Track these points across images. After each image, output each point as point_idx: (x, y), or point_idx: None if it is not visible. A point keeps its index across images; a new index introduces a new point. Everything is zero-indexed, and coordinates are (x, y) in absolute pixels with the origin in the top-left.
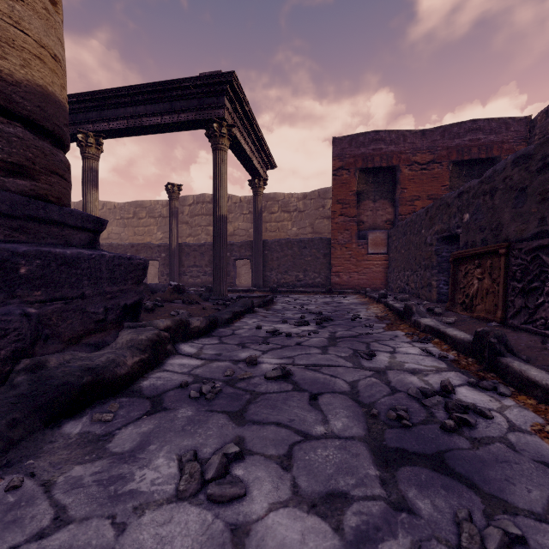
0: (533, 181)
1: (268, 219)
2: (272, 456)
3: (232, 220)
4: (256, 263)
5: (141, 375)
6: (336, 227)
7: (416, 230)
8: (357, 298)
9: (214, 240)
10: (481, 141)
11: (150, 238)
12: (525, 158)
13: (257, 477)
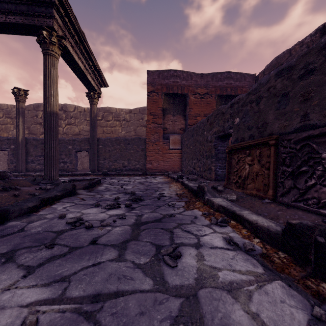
0: (295, 86)
1: (105, 124)
2: None
3: (77, 124)
4: (91, 154)
5: None
6: (149, 131)
7: (200, 132)
8: (163, 178)
9: (45, 132)
10: (232, 84)
11: (7, 133)
12: (287, 69)
13: None
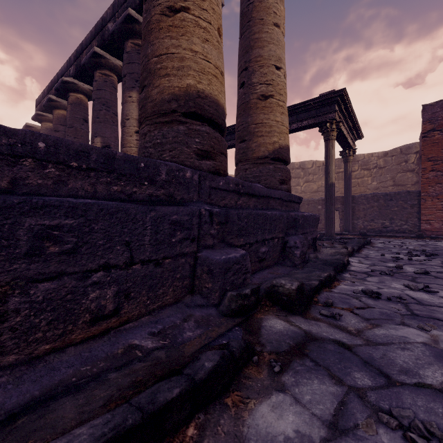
0: None
1: None
2: (441, 289)
3: (315, 180)
4: (346, 214)
5: (346, 266)
6: (426, 182)
7: None
8: None
9: (326, 200)
10: None
11: None
12: None
13: (439, 291)
